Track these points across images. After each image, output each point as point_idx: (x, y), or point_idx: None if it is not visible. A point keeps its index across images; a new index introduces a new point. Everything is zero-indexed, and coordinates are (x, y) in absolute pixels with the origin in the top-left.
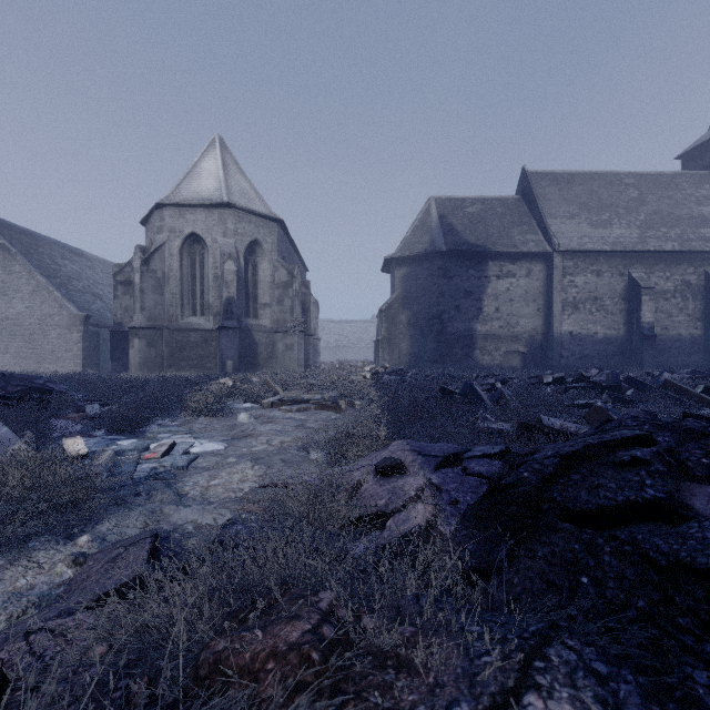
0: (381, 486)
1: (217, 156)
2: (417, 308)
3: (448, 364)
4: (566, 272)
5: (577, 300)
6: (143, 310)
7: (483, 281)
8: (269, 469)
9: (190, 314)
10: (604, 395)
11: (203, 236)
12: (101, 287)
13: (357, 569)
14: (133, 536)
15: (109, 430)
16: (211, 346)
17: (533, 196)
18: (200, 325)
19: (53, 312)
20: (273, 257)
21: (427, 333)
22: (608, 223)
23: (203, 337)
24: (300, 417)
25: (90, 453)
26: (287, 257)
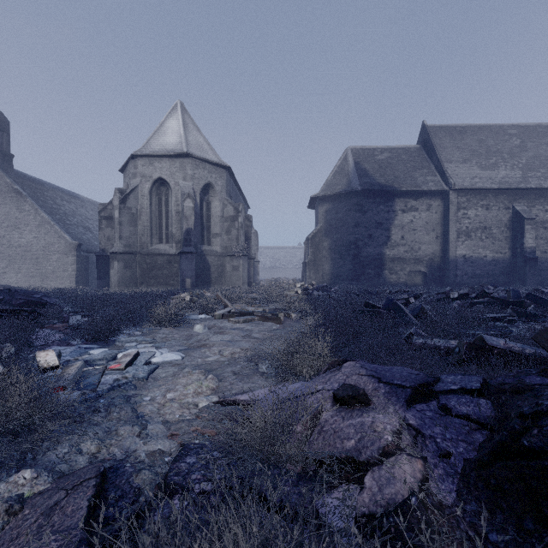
0: (343, 419)
1: (179, 117)
2: (337, 237)
3: (362, 281)
4: (460, 206)
5: (469, 229)
6: (121, 238)
7: (391, 214)
8: (221, 382)
9: (157, 242)
10: (508, 309)
11: (168, 180)
12: (91, 222)
13: (335, 547)
14: (79, 472)
15: (84, 340)
16: (174, 267)
17: (431, 145)
18: (165, 251)
19: (54, 241)
20: (222, 197)
21: (345, 256)
22: (495, 166)
23: (168, 260)
24: (246, 328)
25: (64, 362)
26: (234, 197)
